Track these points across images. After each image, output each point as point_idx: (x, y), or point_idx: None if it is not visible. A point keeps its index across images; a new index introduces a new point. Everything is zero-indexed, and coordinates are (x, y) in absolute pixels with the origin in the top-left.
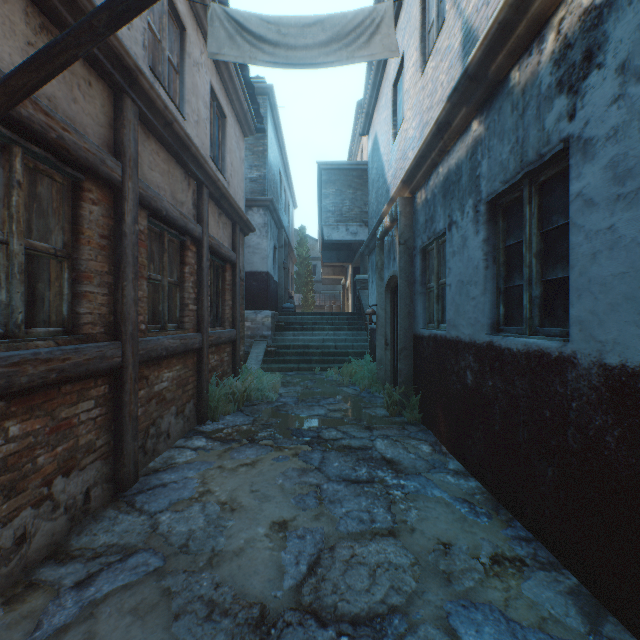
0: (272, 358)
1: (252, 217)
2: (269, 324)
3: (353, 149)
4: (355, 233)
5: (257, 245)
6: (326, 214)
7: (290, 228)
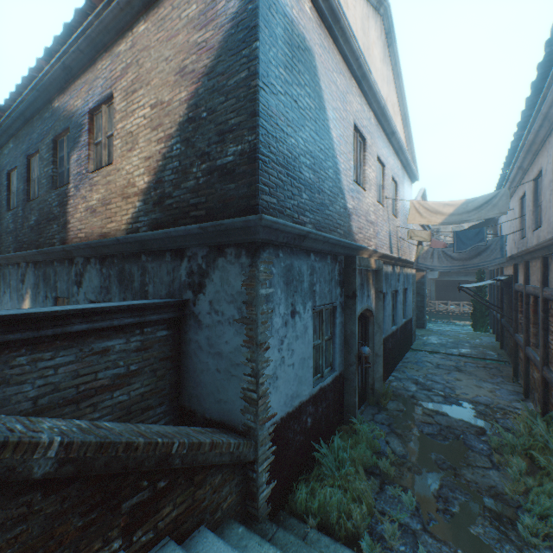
0: None
1: None
2: None
3: None
4: None
5: None
6: None
7: None
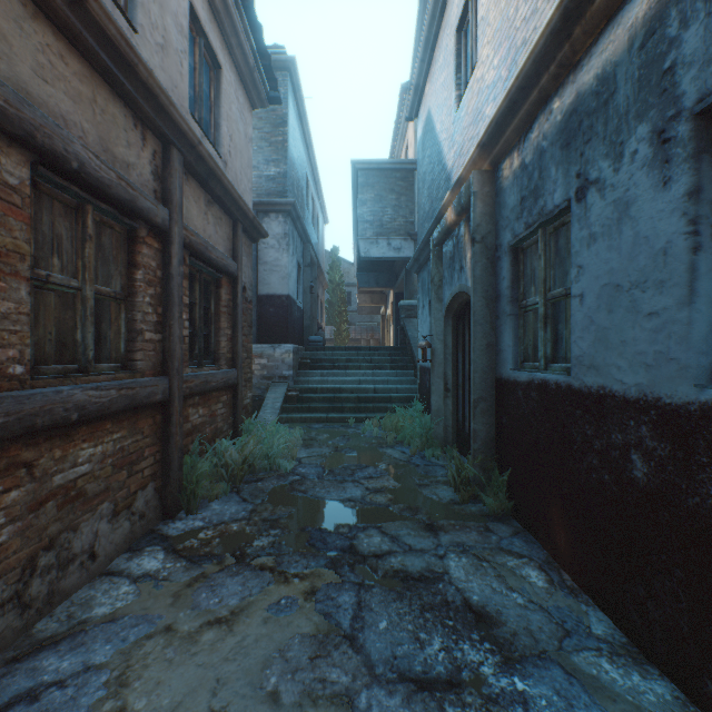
0: (293, 405)
1: (269, 225)
2: (290, 361)
3: (395, 149)
4: (399, 248)
5: (275, 261)
6: (363, 225)
7: (320, 246)
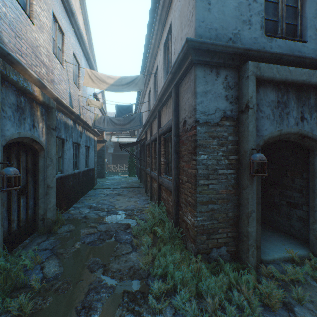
0: None
1: None
2: None
3: None
4: None
5: None
6: None
7: None
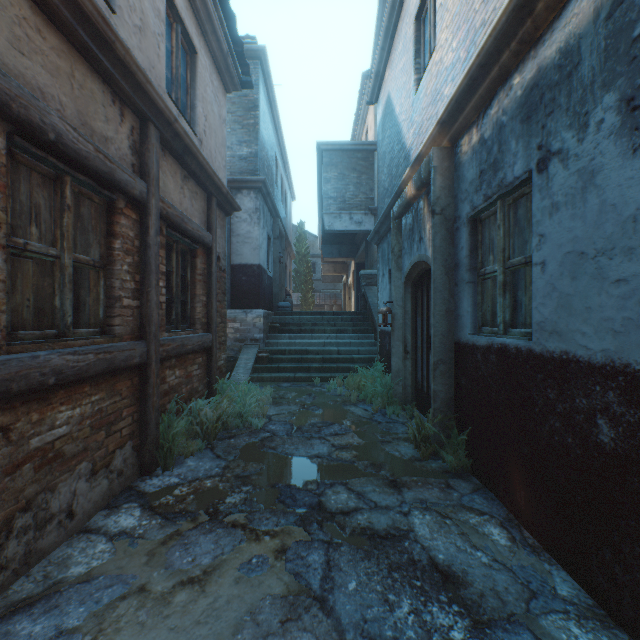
0: (264, 366)
1: (241, 201)
2: (261, 325)
3: (356, 132)
4: (360, 222)
5: (247, 233)
6: (327, 201)
7: (288, 220)
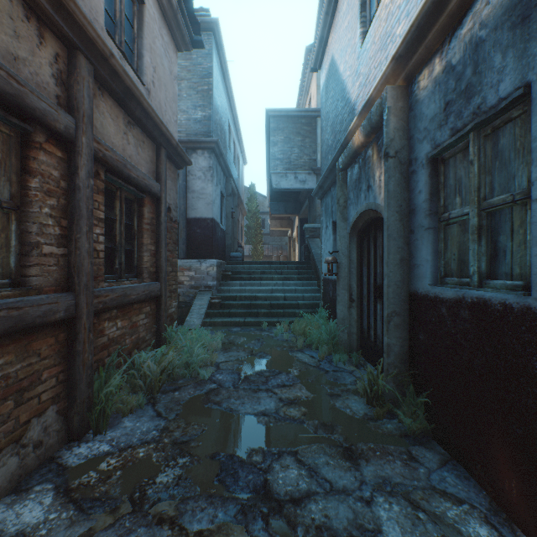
0: (216, 311)
1: (196, 160)
2: (214, 273)
3: (300, 103)
4: (304, 181)
5: (201, 190)
6: (274, 162)
7: (240, 181)
